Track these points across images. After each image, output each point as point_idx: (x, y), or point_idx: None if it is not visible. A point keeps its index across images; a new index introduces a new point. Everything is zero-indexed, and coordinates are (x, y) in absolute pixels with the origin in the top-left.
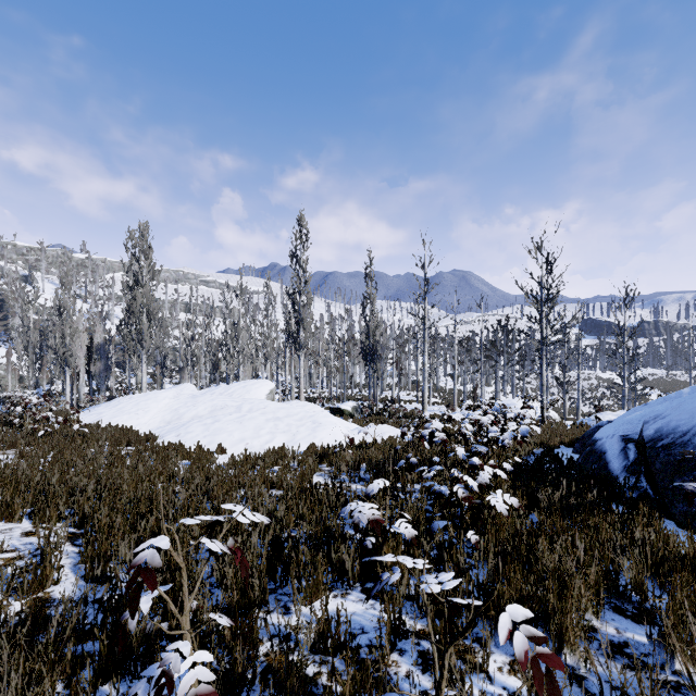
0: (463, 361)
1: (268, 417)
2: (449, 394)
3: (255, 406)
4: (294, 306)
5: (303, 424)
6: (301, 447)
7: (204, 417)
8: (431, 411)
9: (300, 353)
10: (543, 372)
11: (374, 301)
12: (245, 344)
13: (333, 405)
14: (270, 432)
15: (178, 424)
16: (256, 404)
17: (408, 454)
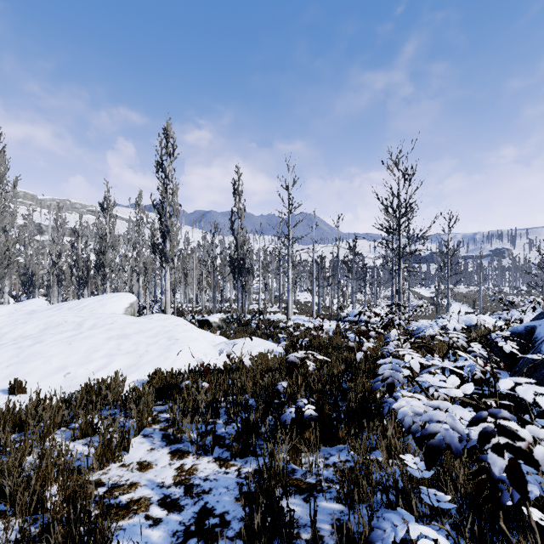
0: (319, 277)
1: (110, 334)
2: (305, 305)
3: (100, 321)
4: (160, 217)
5: (156, 341)
6: (146, 373)
7: (32, 336)
8: (294, 320)
9: (166, 266)
10: (400, 281)
11: (242, 215)
12: (112, 259)
13: (202, 317)
14: (107, 354)
15: None
16: (102, 318)
17: (297, 396)
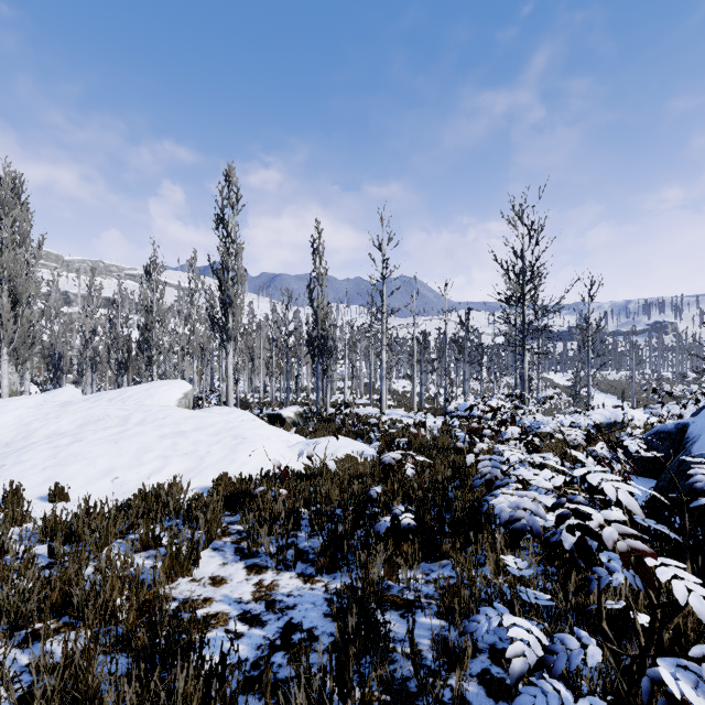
0: (421, 360)
1: (164, 431)
2: (403, 396)
3: (150, 415)
4: (220, 285)
5: (219, 441)
6: (208, 479)
7: (68, 434)
8: (389, 415)
9: (229, 346)
10: (525, 365)
11: (324, 282)
12: (160, 337)
13: (273, 411)
14: (161, 455)
15: (14, 448)
16: (153, 412)
17: (393, 503)
